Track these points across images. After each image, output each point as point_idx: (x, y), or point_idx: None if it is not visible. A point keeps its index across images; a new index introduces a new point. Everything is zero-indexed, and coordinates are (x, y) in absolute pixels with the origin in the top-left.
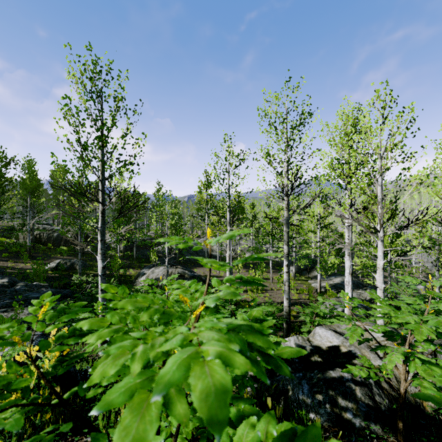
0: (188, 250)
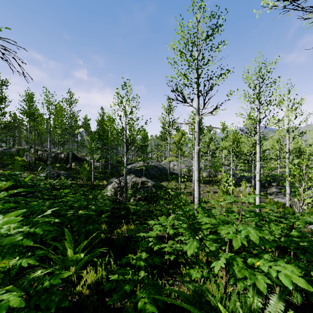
0: (153, 168)
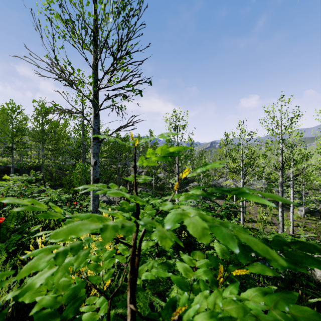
0: (212, 187)
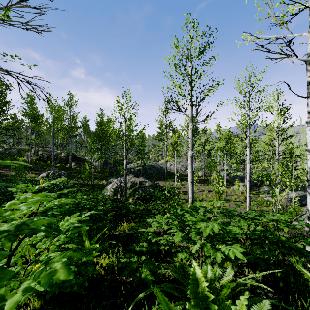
0: (150, 167)
